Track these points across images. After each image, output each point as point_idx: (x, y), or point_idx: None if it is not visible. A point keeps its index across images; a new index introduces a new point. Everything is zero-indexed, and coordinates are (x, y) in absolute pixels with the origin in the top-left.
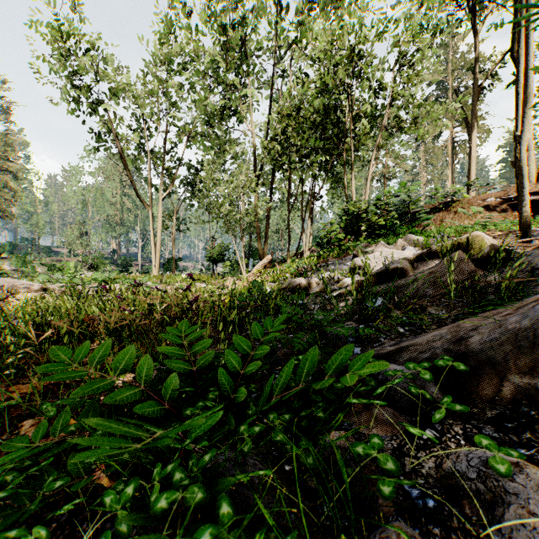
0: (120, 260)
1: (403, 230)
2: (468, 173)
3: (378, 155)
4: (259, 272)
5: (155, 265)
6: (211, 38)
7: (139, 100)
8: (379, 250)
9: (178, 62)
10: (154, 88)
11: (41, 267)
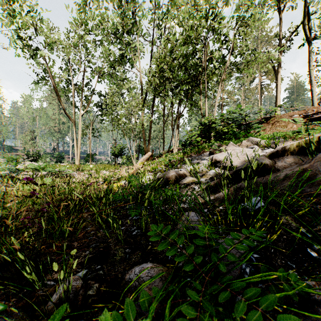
0: (56, 155)
1: (242, 135)
2: (276, 100)
3: (222, 86)
4: (142, 164)
5: (77, 158)
6: (113, 10)
7: (65, 49)
8: (231, 148)
9: (92, 26)
10: (75, 41)
11: (4, 159)
